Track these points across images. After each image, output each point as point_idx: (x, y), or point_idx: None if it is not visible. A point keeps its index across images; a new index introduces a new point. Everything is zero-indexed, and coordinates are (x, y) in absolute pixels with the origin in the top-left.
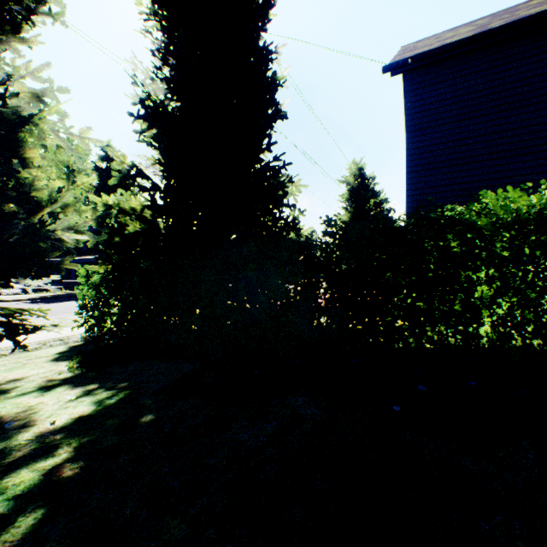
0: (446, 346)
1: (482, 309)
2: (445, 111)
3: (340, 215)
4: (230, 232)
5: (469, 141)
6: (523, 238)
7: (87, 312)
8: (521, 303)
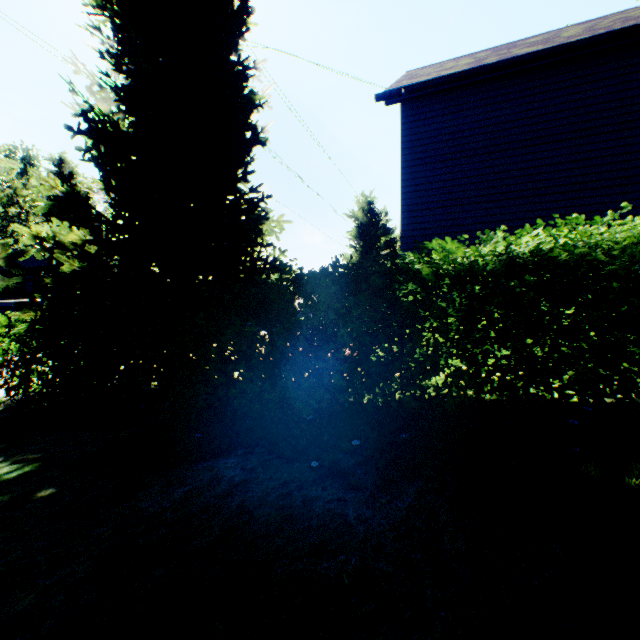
0: (393, 399)
1: (442, 360)
2: (440, 148)
3: (347, 255)
4: (195, 274)
5: (463, 181)
6: (460, 288)
7: (10, 370)
8: (459, 354)
